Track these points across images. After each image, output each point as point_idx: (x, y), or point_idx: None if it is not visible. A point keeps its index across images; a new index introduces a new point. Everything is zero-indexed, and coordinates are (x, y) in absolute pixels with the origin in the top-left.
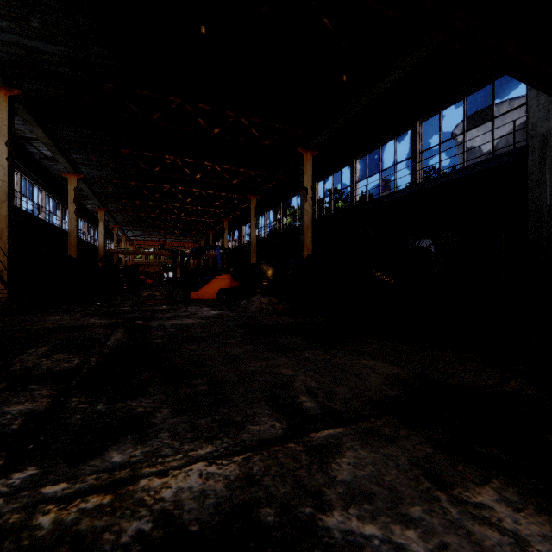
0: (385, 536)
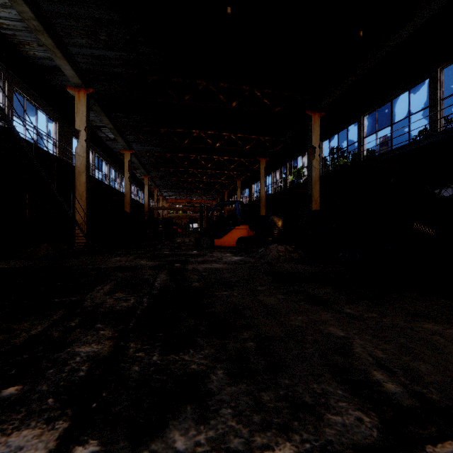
0: None
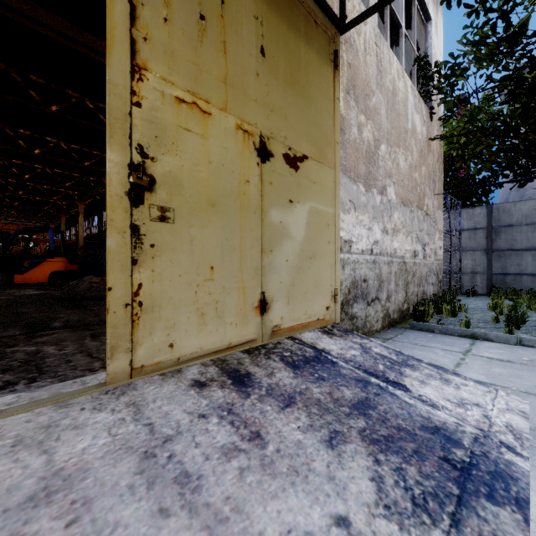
0: (37, 349)
